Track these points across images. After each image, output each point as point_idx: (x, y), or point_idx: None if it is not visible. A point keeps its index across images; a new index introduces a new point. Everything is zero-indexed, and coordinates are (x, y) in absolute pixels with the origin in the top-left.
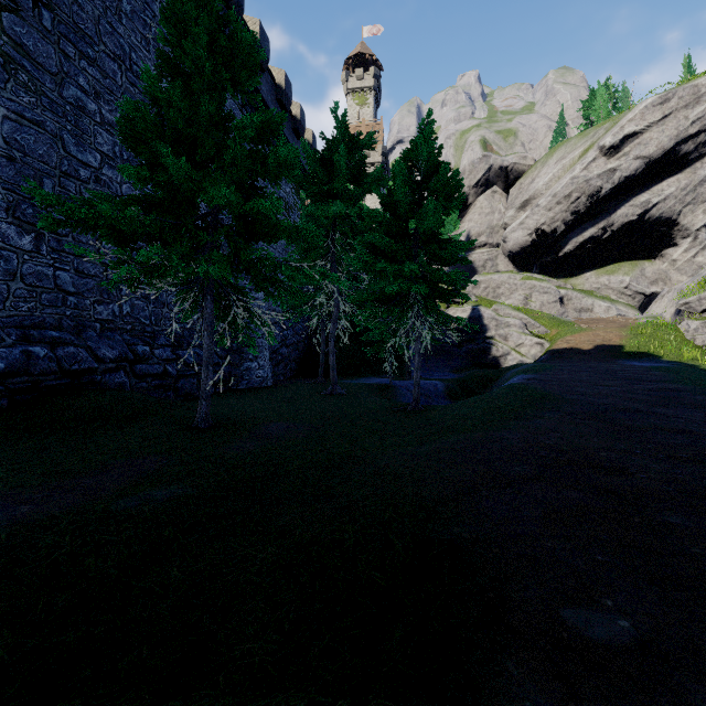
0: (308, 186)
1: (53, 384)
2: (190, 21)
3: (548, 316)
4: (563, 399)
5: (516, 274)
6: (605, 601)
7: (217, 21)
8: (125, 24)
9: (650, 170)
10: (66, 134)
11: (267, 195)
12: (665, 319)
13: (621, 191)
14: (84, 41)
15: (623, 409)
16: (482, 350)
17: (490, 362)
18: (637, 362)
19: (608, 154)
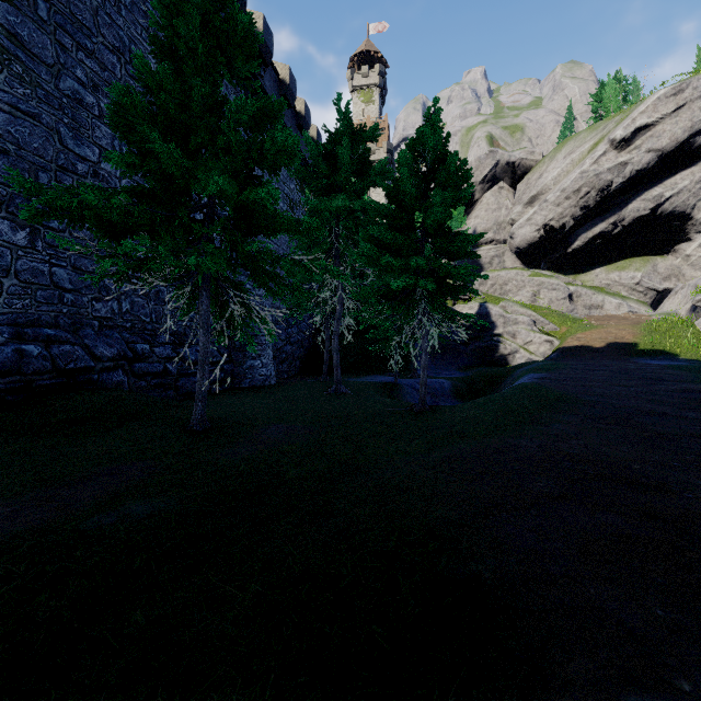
0: (311, 181)
1: (47, 383)
2: (183, 1)
3: (558, 313)
4: (580, 401)
5: (524, 270)
6: (679, 684)
7: (214, 4)
8: (124, 16)
9: (663, 163)
10: (63, 127)
11: (264, 184)
12: (680, 316)
13: (632, 185)
14: (81, 32)
15: (649, 413)
16: (490, 347)
17: (497, 360)
18: (652, 360)
19: (619, 148)
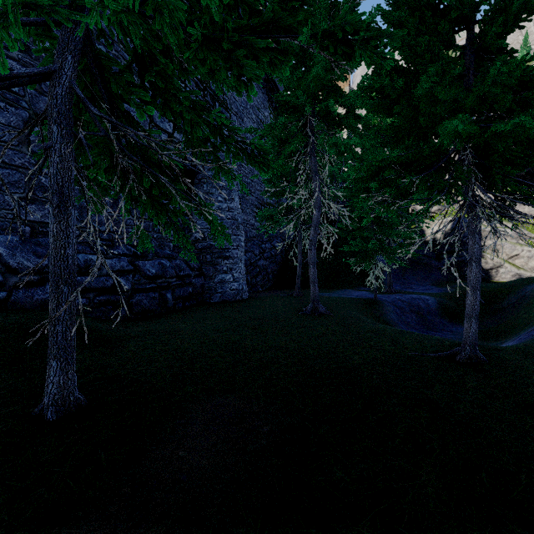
0: None
1: None
2: None
3: None
4: None
5: None
6: None
7: None
8: None
9: None
10: None
11: None
12: None
13: None
14: None
15: None
16: (467, 262)
17: None
18: None
19: None
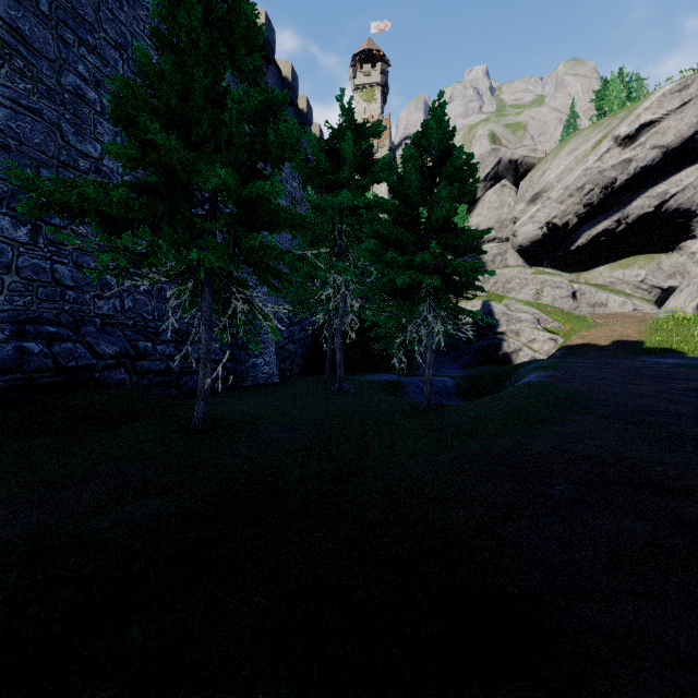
0: (314, 177)
1: (48, 381)
2: None
3: (561, 310)
4: (591, 400)
5: (527, 268)
6: None
7: None
8: (126, 12)
9: (667, 160)
10: (65, 122)
11: (267, 177)
12: (686, 313)
13: (637, 182)
14: (83, 27)
15: (664, 412)
16: (493, 346)
17: (501, 358)
18: (659, 358)
19: (623, 145)
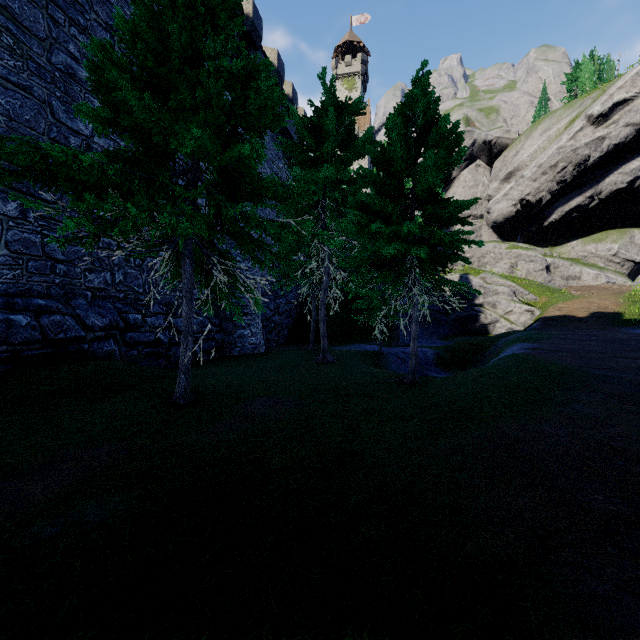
0: (298, 154)
1: (36, 353)
2: None
3: (536, 283)
4: (589, 375)
5: (502, 243)
6: None
7: None
8: None
9: None
10: (55, 100)
11: (248, 140)
12: None
13: (610, 159)
14: (74, 8)
15: None
16: (470, 317)
17: (478, 329)
18: None
19: (596, 123)
